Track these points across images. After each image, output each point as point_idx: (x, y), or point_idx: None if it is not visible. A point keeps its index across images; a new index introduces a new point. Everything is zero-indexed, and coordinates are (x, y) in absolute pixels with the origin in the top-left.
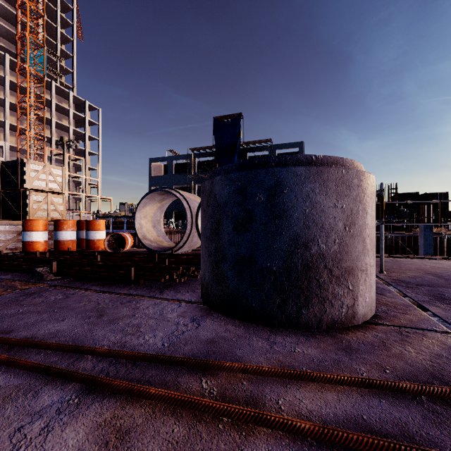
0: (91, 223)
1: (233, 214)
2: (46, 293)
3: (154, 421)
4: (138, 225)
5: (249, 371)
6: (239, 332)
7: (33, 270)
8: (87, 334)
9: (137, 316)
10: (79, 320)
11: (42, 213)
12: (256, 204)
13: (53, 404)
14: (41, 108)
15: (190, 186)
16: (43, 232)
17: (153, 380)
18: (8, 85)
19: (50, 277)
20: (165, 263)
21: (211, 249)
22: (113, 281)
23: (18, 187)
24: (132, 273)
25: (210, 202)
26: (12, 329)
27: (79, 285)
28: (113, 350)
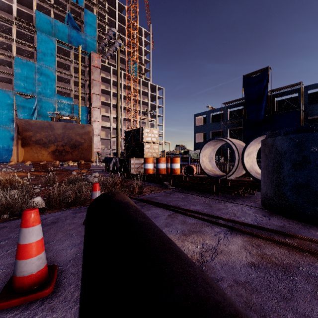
0: (173, 159)
1: (292, 158)
2: (175, 194)
3: (269, 245)
4: (201, 160)
5: (314, 241)
6: (299, 226)
7: (161, 183)
8: (212, 212)
9: (229, 209)
10: (202, 207)
11: (149, 154)
12: (311, 153)
13: (221, 231)
14: (136, 95)
15: (223, 130)
16: (152, 164)
17: (259, 233)
18: (122, 86)
19: (170, 186)
20: (228, 184)
21: (273, 178)
22: (203, 191)
23: (140, 141)
24: (214, 188)
25: (272, 151)
26: (178, 206)
27: (186, 191)
28: (231, 219)
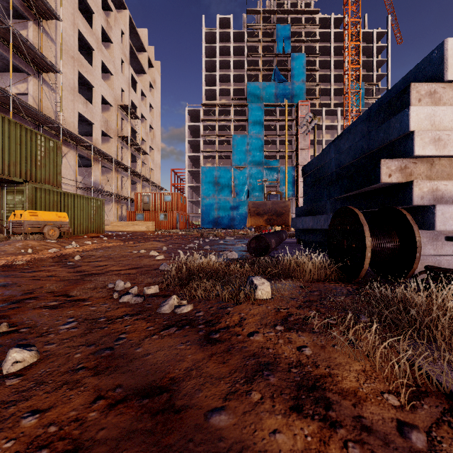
0: None
1: None
2: None
3: None
4: None
5: None
6: None
7: None
8: None
9: None
10: None
11: None
12: None
13: None
14: None
15: None
16: None
17: None
18: (339, 129)
19: None
20: None
21: None
22: None
23: None
24: None
25: None
26: None
27: None
28: None
